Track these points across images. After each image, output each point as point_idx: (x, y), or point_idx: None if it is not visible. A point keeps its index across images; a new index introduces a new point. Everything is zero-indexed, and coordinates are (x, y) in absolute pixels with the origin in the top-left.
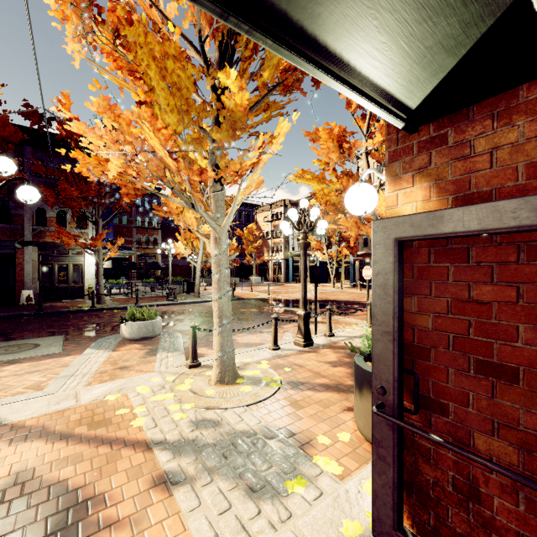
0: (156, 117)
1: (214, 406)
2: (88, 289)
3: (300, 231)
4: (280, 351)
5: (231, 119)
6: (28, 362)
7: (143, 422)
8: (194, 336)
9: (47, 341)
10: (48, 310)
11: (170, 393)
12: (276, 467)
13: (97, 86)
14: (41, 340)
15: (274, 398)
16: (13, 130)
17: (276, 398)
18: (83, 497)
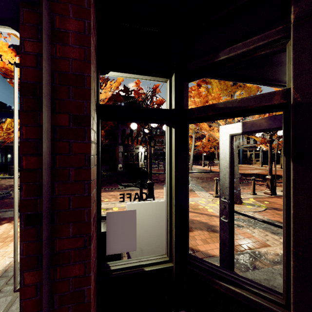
0: (221, 96)
1: (238, 210)
2: (141, 165)
3: (268, 134)
4: (257, 196)
5: (248, 91)
6: (144, 190)
7: (212, 210)
8: (216, 183)
9: None
10: None
11: (215, 204)
12: (281, 230)
13: (196, 87)
14: None
15: (266, 212)
16: (121, 98)
17: (266, 211)
18: (209, 224)
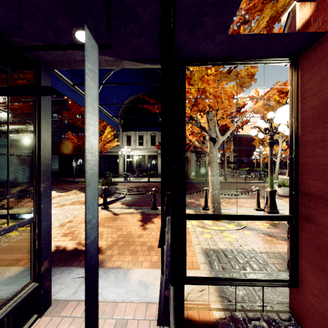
0: None
1: None
2: None
3: None
4: None
5: None
6: (243, 199)
7: None
8: None
9: (234, 193)
10: (207, 181)
11: None
12: None
13: None
14: (230, 192)
15: None
16: None
17: None
18: None
